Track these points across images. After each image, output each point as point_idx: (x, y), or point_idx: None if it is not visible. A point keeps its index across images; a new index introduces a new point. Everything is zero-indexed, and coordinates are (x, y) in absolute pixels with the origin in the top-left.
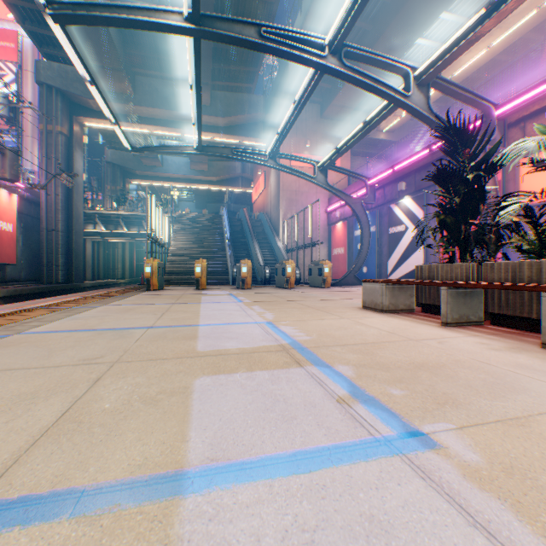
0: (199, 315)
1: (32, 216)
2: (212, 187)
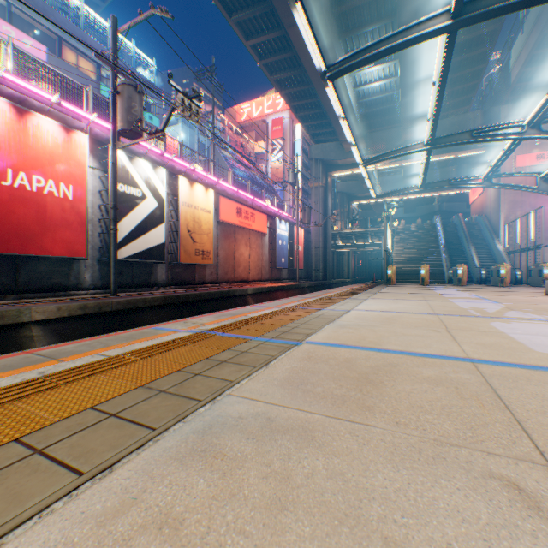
0: (436, 292)
1: (305, 240)
2: (423, 194)
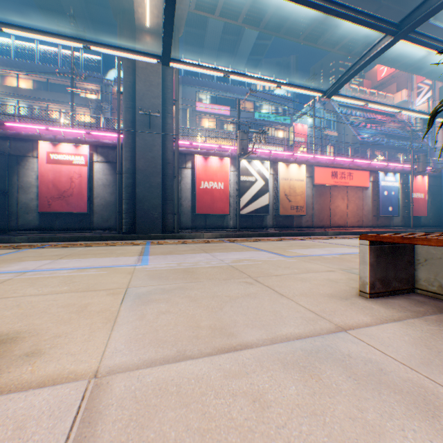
0: None
1: (435, 185)
2: None
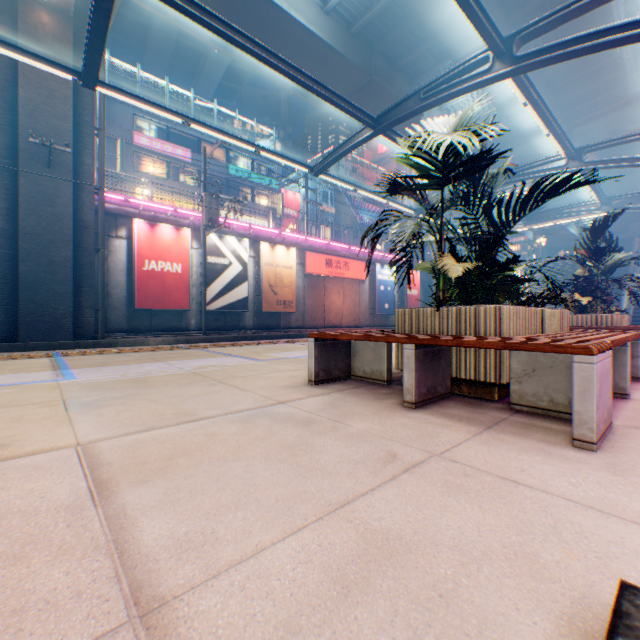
0: None
1: (428, 282)
2: None
